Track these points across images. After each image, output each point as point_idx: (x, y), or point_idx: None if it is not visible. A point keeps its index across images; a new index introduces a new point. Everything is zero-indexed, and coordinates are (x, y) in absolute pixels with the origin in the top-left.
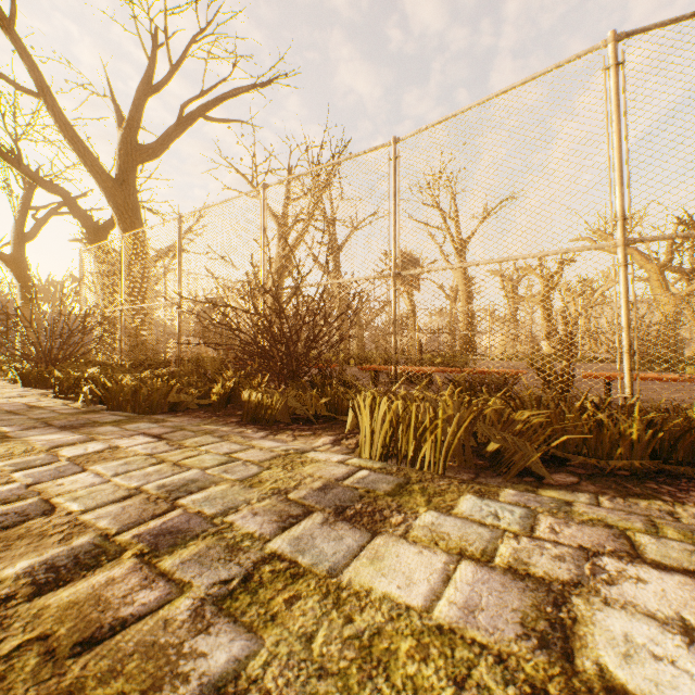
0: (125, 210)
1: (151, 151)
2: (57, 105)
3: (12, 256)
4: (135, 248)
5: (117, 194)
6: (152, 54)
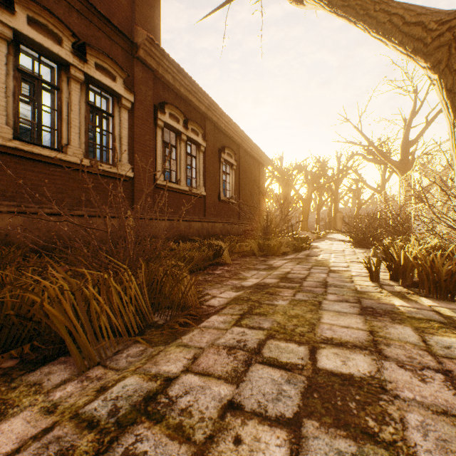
0: (402, 171)
1: (413, 142)
2: (374, 147)
3: (380, 190)
4: (407, 186)
5: (399, 166)
6: (414, 99)
